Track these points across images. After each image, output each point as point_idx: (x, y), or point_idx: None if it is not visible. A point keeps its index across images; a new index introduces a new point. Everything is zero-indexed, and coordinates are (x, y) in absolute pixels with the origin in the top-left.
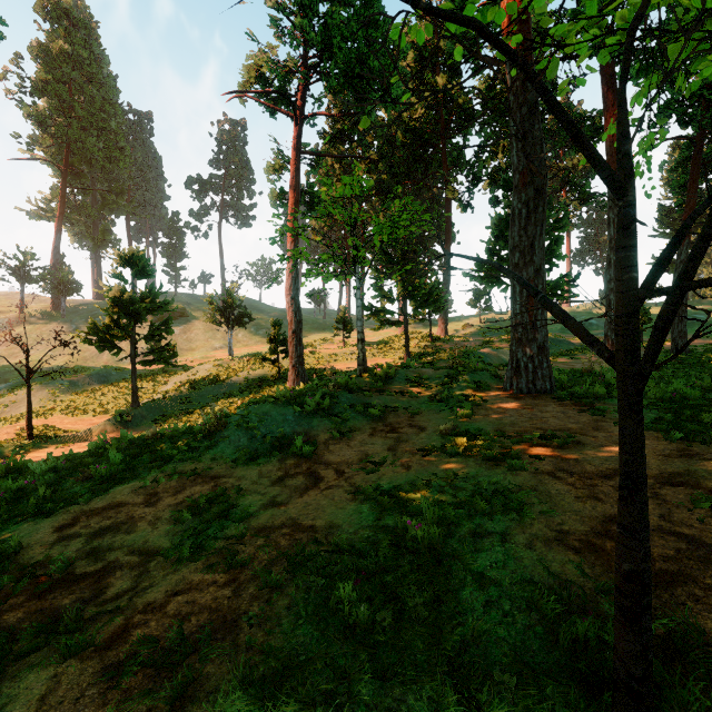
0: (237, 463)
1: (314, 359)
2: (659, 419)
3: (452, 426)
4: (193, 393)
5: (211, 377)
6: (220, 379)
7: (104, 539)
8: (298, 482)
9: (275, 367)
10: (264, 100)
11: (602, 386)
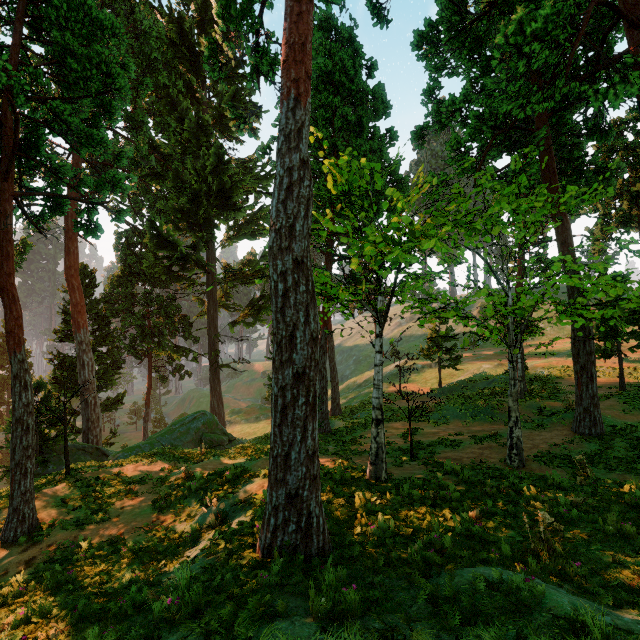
0: (429, 423)
1: (558, 372)
2: (563, 454)
3: (494, 432)
4: (469, 384)
5: (484, 375)
6: (486, 378)
7: (393, 429)
8: (433, 432)
9: None
10: None
11: (631, 442)
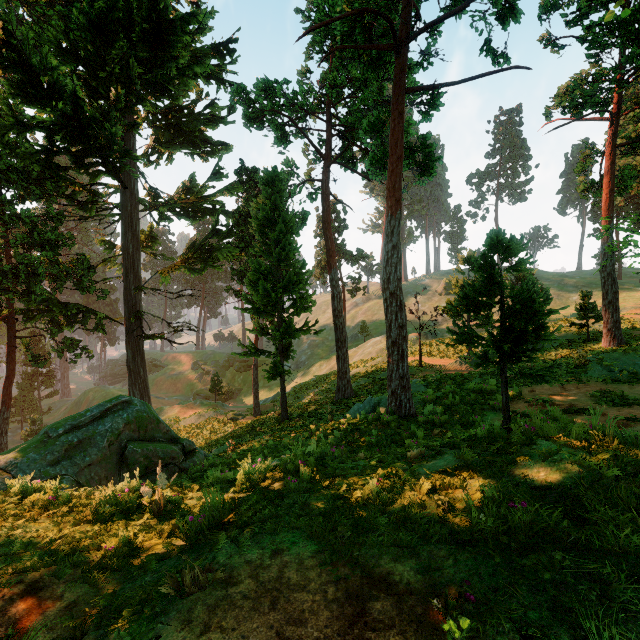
0: (606, 382)
1: (623, 324)
2: None
3: None
4: None
5: None
6: None
7: (556, 397)
8: None
9: (580, 331)
10: (571, 112)
11: None
